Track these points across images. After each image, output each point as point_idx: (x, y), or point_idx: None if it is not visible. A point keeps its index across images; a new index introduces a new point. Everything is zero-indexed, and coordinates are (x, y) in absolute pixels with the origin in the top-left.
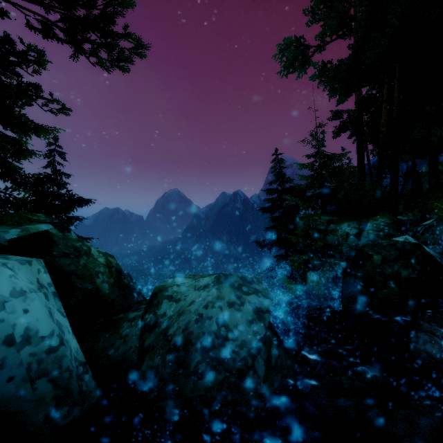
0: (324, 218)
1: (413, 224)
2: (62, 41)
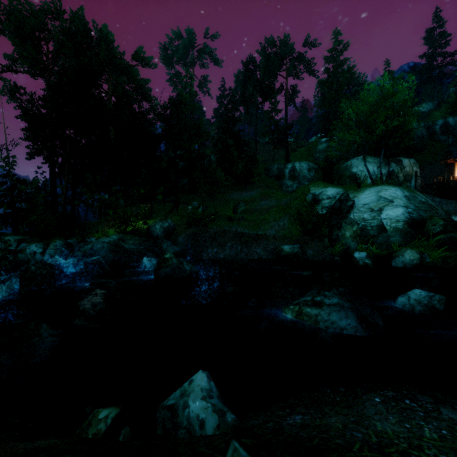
0: (15, 237)
1: (76, 245)
2: None
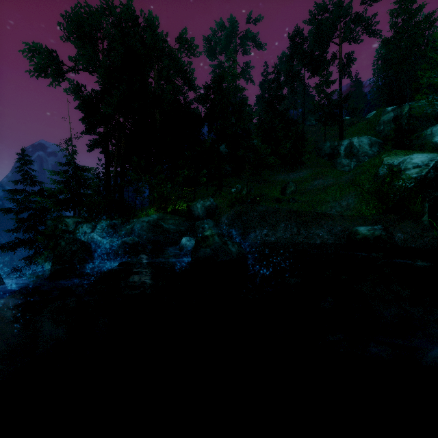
0: (74, 220)
1: (120, 225)
2: None
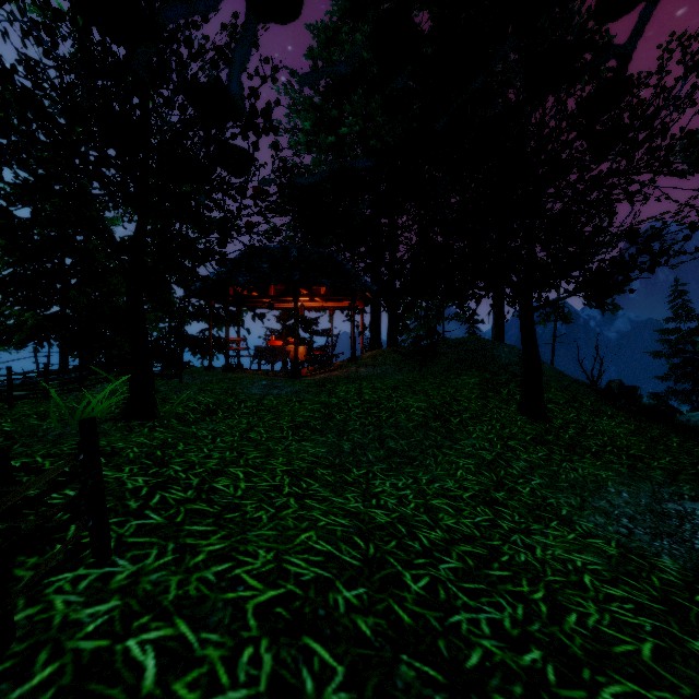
0: None
1: None
2: (596, 307)
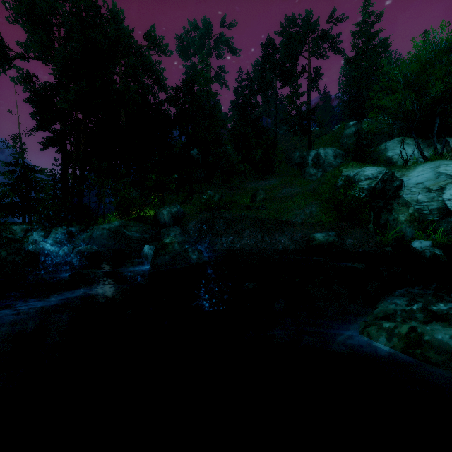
0: (23, 227)
1: (78, 233)
2: None
